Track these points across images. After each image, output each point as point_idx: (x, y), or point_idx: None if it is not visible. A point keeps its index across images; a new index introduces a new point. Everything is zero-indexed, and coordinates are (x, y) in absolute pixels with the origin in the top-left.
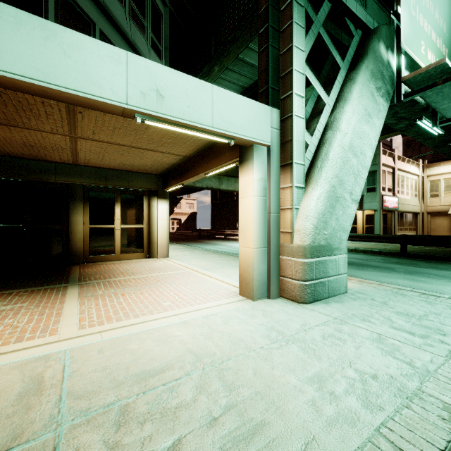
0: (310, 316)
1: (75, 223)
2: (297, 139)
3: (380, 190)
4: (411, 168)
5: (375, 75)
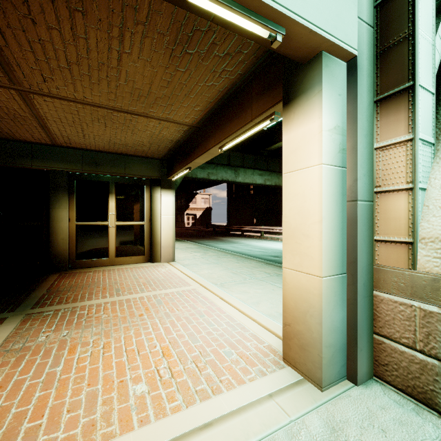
0: None
1: (57, 220)
2: (423, 33)
3: None
4: None
5: None
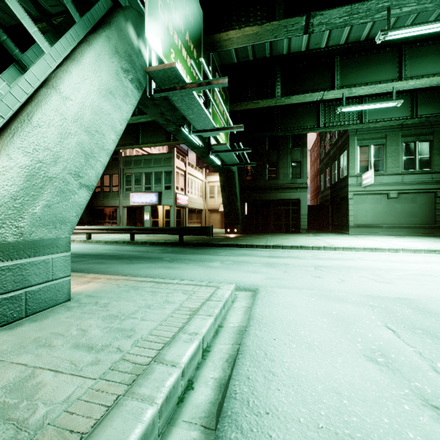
0: None
1: None
2: None
3: (174, 189)
4: (197, 174)
5: (121, 53)
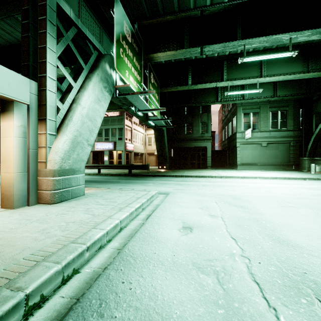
0: (54, 209)
1: None
2: (50, 104)
3: (124, 139)
4: (140, 129)
5: (103, 79)
